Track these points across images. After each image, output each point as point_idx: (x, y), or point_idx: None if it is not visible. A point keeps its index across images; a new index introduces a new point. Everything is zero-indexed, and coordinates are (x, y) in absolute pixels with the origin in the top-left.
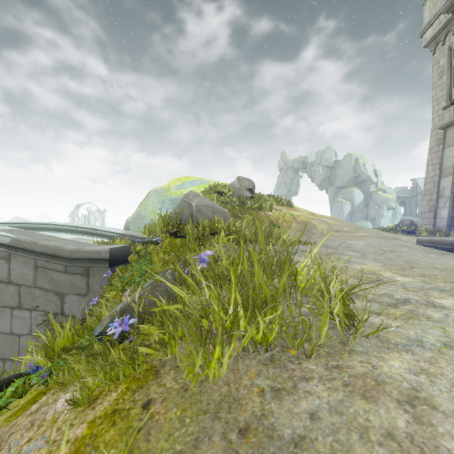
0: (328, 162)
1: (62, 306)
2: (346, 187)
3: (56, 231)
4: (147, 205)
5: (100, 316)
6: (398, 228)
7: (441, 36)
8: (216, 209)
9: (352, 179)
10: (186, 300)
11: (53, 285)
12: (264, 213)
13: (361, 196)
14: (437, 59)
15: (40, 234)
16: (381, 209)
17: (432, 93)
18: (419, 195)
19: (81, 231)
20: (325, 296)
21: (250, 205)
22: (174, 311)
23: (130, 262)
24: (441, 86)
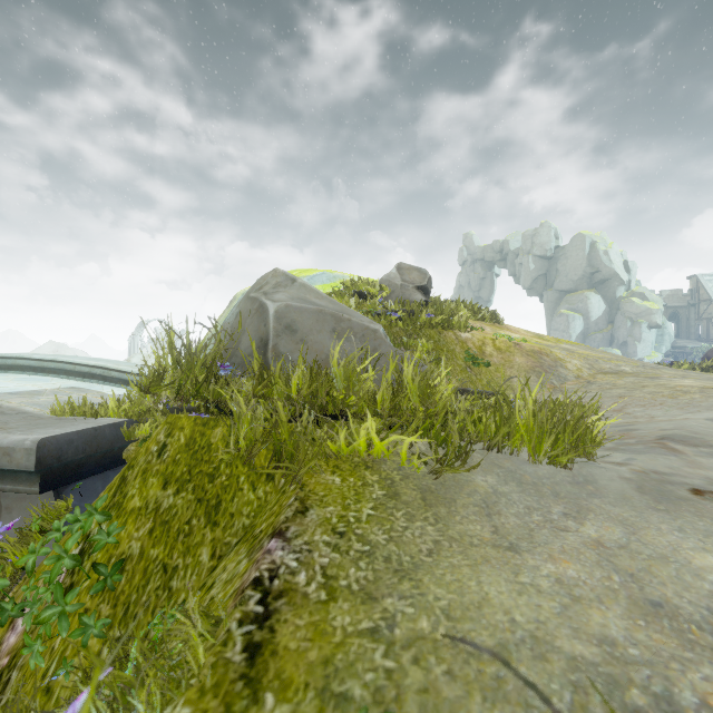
0: (544, 249)
1: None
2: (575, 291)
3: (37, 372)
4: None
5: None
6: None
7: None
8: (349, 324)
9: (586, 278)
10: None
11: None
12: (455, 336)
13: (601, 305)
14: None
15: None
16: (638, 327)
17: None
18: (704, 303)
19: (83, 373)
20: None
21: (426, 318)
22: None
23: None
24: None
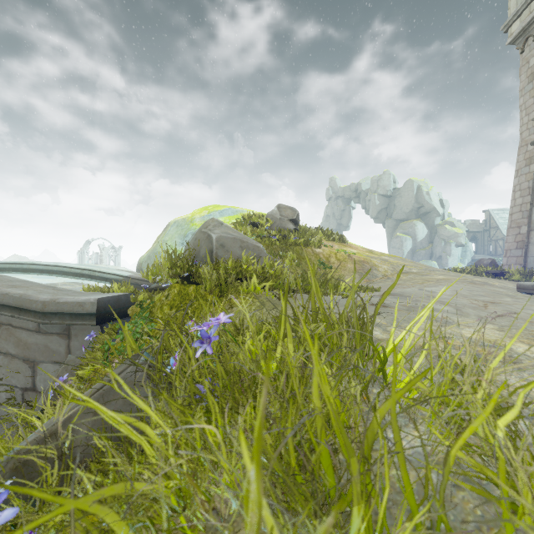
0: (386, 190)
1: (33, 378)
2: (407, 220)
3: (44, 273)
4: (165, 240)
5: (33, 429)
6: (480, 269)
7: (532, 29)
8: (247, 244)
9: (414, 211)
10: (147, 453)
11: (21, 349)
12: (312, 250)
13: (424, 230)
14: (526, 59)
15: (7, 278)
16: (449, 246)
17: (519, 102)
18: (493, 229)
19: (76, 273)
20: (499, 456)
21: (293, 240)
22: (94, 512)
23: (131, 317)
24: (532, 91)
